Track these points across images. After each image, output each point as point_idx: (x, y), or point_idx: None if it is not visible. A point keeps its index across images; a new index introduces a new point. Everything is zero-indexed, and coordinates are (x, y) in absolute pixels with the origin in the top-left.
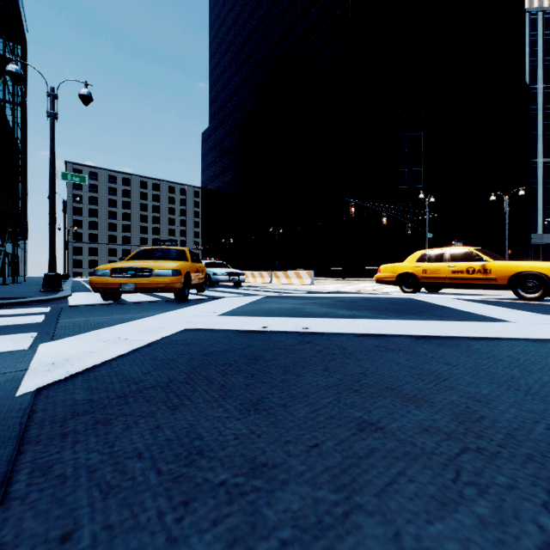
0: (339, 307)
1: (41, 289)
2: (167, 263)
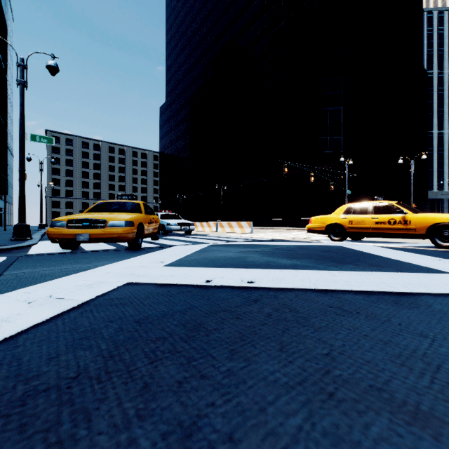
0: (278, 255)
1: (12, 238)
2: (121, 215)
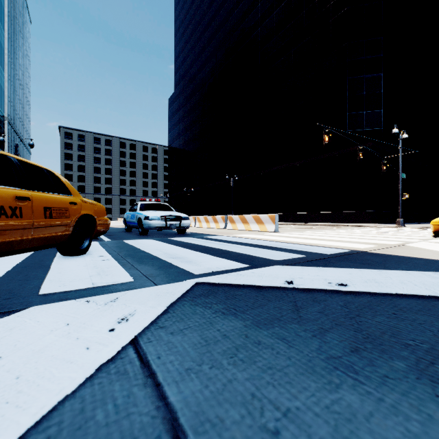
0: None
1: None
2: None
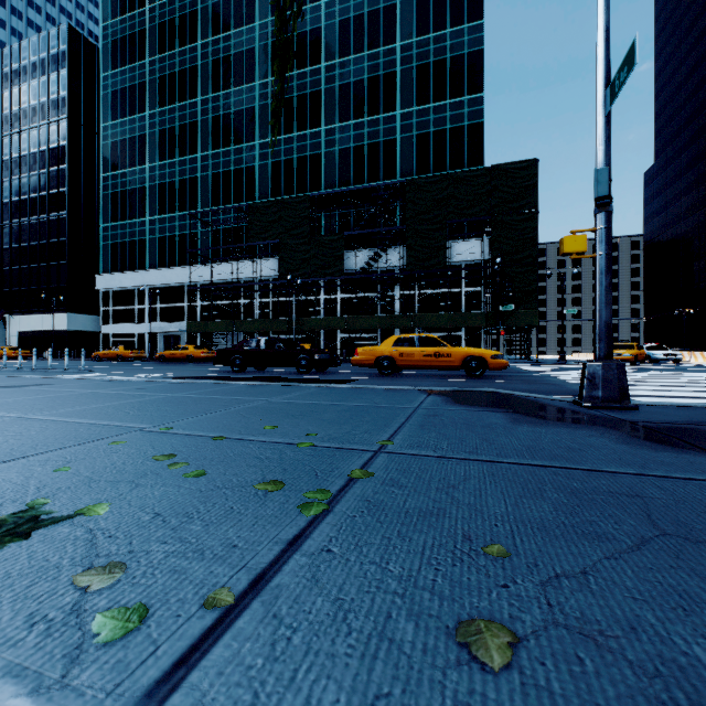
0: None
1: (557, 361)
2: (626, 351)
